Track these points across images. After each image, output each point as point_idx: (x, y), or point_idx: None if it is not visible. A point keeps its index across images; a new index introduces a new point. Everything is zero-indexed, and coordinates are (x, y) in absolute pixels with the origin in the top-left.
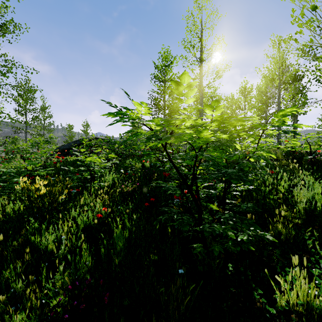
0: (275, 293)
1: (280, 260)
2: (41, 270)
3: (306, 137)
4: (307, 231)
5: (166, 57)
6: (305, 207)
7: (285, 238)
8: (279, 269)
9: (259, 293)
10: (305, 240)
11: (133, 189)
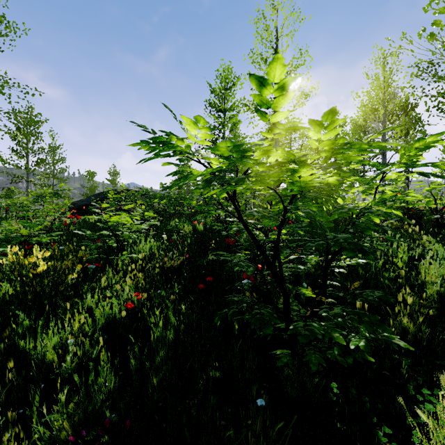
0: (410, 432)
1: (412, 376)
2: (33, 395)
3: (430, 188)
4: (444, 326)
5: (227, 77)
6: (440, 290)
7: (414, 338)
8: (412, 391)
9: (384, 431)
10: (443, 341)
11: (181, 263)
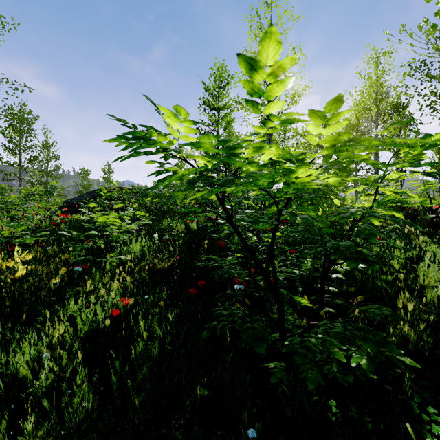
0: None
1: (416, 392)
2: (2, 417)
3: (425, 187)
4: None
5: (221, 75)
6: None
7: (415, 348)
8: (417, 410)
9: None
10: None
11: (171, 265)
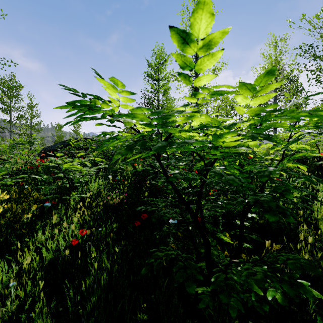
0: None
1: (318, 314)
2: None
3: (315, 140)
4: None
5: (160, 55)
6: None
7: None
8: None
9: None
10: None
11: (120, 201)
